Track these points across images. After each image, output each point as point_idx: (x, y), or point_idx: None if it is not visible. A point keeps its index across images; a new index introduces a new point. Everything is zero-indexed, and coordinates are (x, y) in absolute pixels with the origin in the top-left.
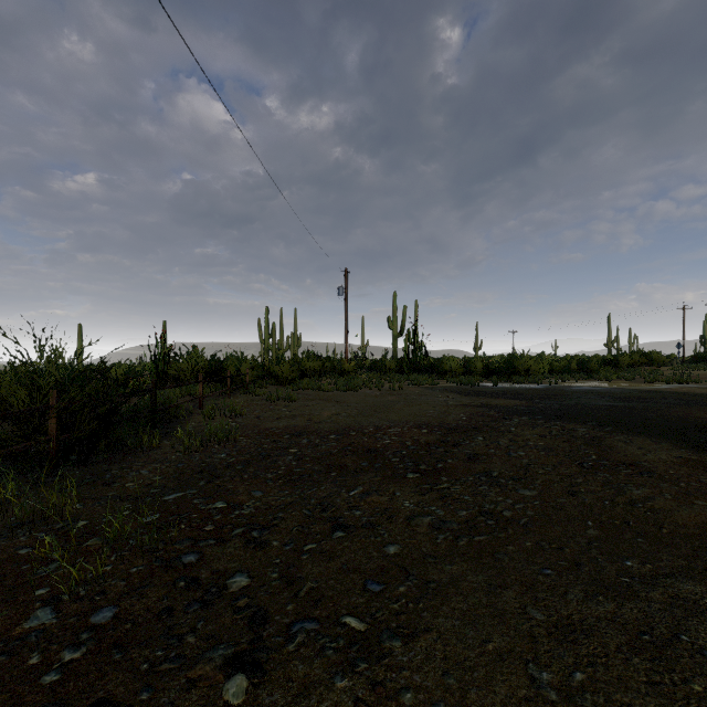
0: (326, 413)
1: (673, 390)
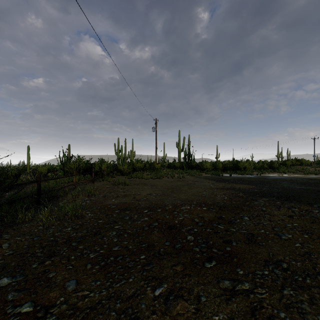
0: (144, 193)
1: None
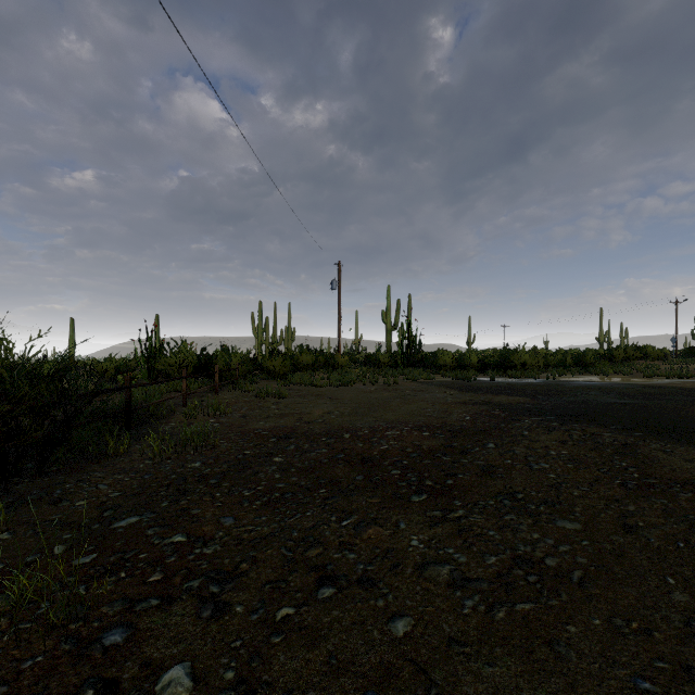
0: (317, 412)
1: (676, 385)
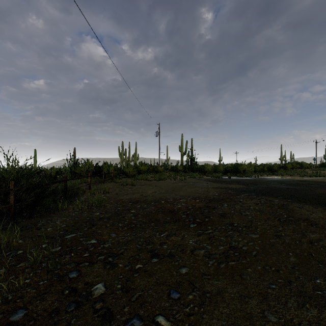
0: (149, 191)
1: (313, 180)
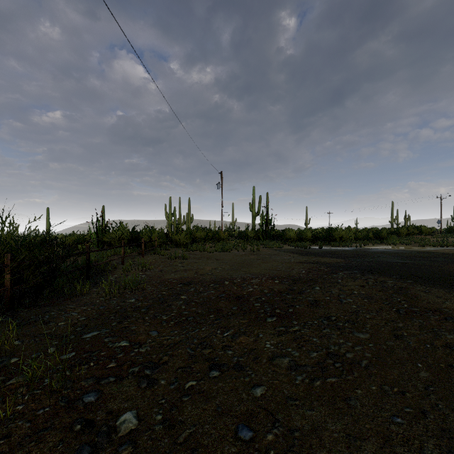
0: (208, 268)
1: (439, 251)
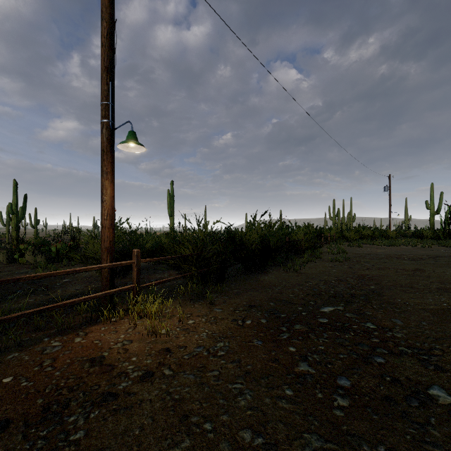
0: (379, 251)
1: None
